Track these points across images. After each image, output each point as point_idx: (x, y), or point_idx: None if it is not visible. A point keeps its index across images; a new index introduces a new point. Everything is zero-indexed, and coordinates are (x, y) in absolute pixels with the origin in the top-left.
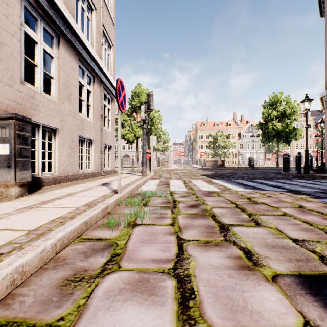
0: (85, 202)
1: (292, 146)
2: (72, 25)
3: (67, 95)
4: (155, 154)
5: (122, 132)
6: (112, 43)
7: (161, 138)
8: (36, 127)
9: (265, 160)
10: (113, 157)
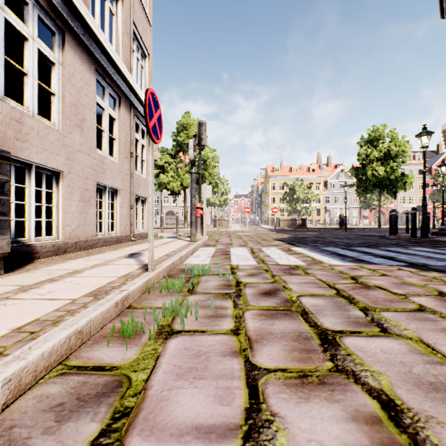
0: (91, 287)
1: (397, 200)
2: (85, 17)
3: (77, 122)
4: (209, 210)
5: (164, 179)
6: (148, 51)
7: (218, 188)
8: (26, 169)
9: (360, 218)
10: None
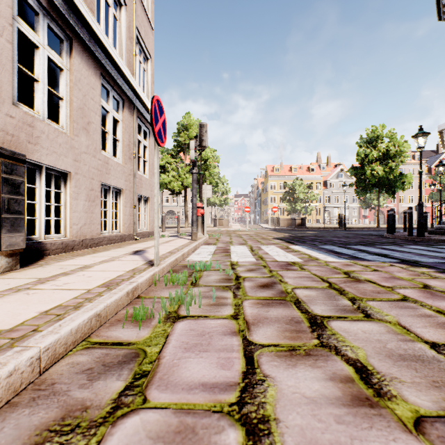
0: (103, 279)
1: (397, 199)
2: (91, 24)
3: (84, 125)
4: (209, 210)
5: (165, 179)
6: (150, 54)
7: (219, 188)
8: (37, 170)
9: (360, 217)
10: (151, 214)
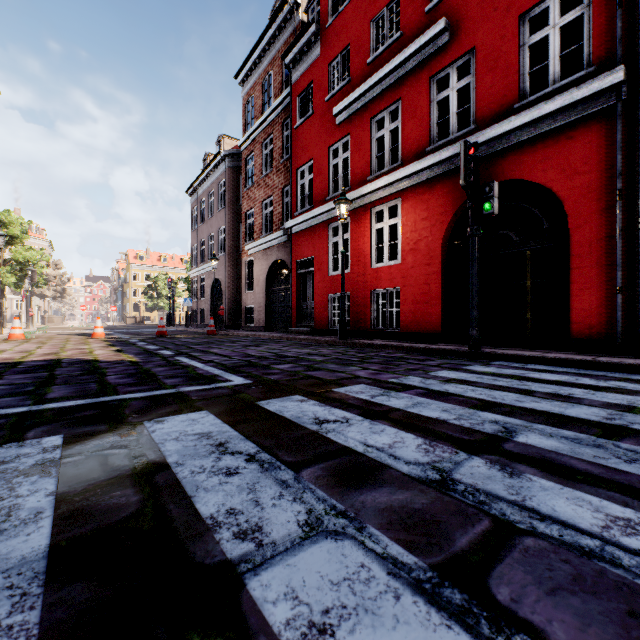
0: None
1: None
2: None
3: None
4: None
5: None
6: None
7: (51, 276)
8: None
9: None
10: None
